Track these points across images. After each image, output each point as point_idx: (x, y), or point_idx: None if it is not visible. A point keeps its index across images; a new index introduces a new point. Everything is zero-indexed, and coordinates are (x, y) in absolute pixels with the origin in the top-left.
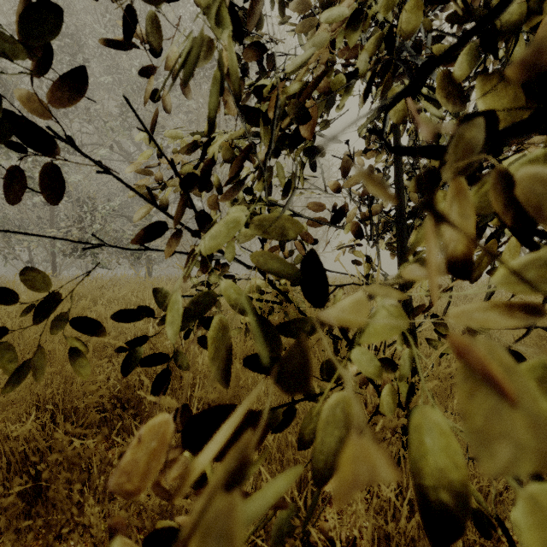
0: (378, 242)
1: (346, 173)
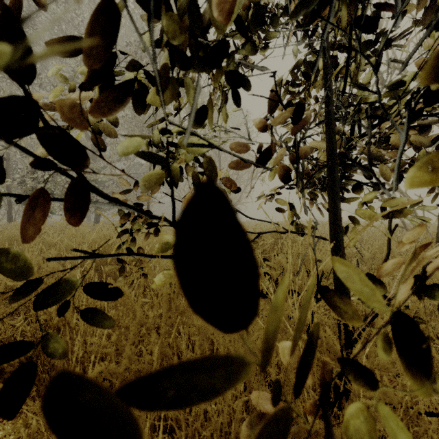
0: (306, 187)
1: (272, 110)
